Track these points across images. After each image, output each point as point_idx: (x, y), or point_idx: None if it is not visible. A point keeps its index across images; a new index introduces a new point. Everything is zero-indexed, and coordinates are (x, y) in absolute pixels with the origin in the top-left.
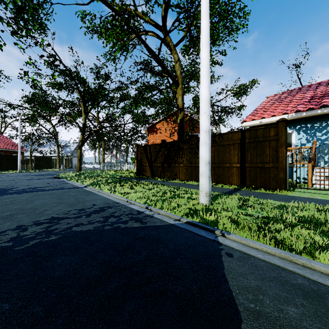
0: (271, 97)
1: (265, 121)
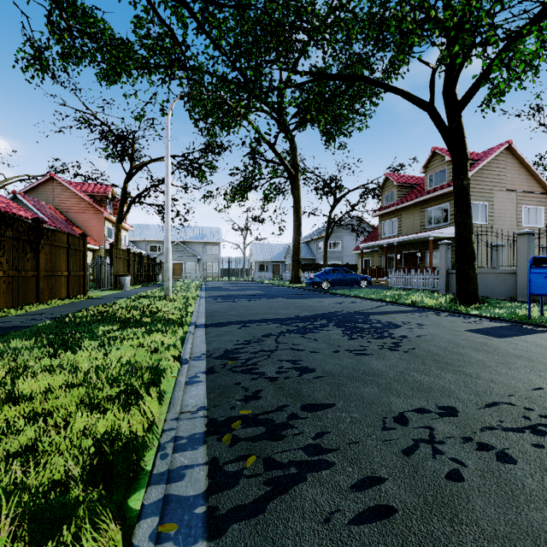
0: None
1: None
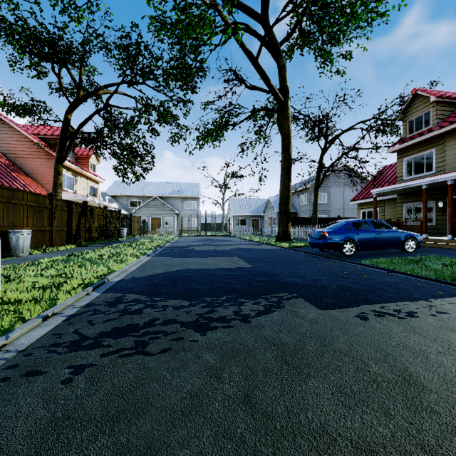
0: None
1: None
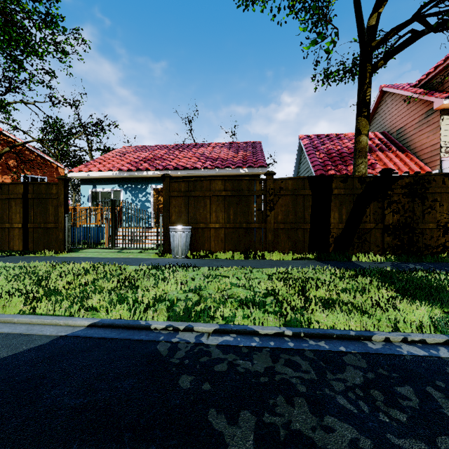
0: (122, 148)
1: (93, 175)
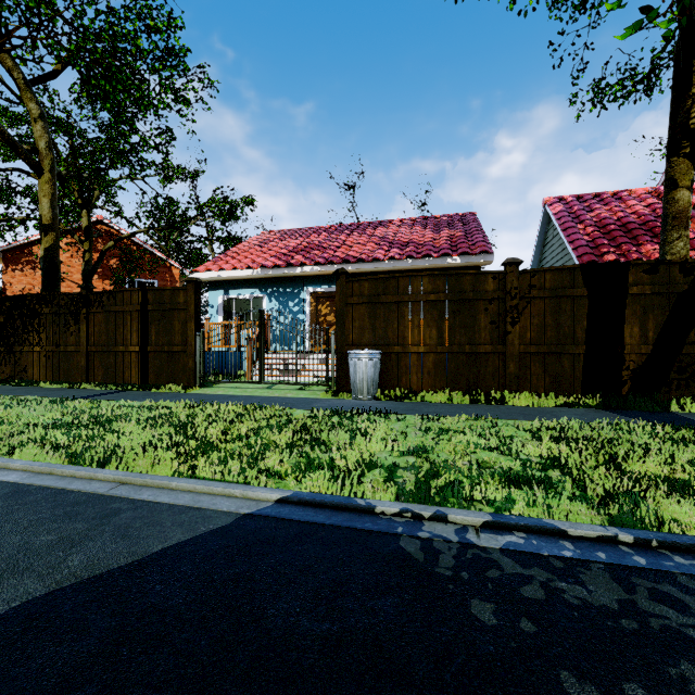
0: (262, 235)
1: (225, 275)
